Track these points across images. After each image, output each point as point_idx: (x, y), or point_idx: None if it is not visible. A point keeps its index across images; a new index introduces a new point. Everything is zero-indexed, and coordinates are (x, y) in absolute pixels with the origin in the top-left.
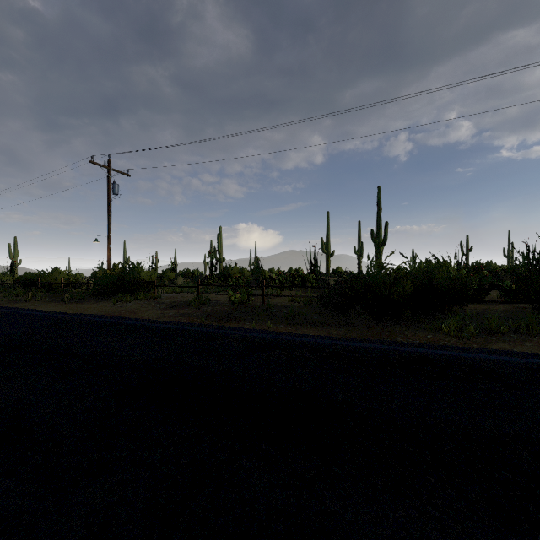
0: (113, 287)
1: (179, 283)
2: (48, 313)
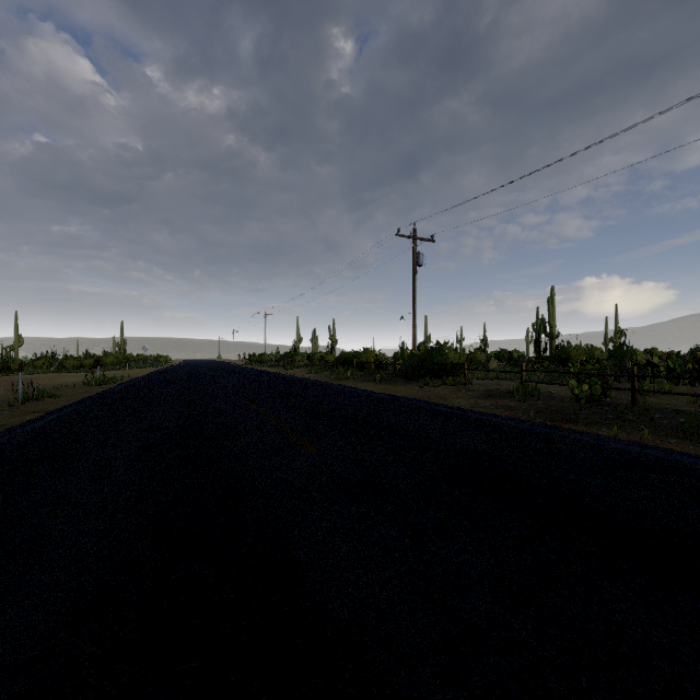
0: (419, 369)
1: (491, 368)
2: (366, 392)
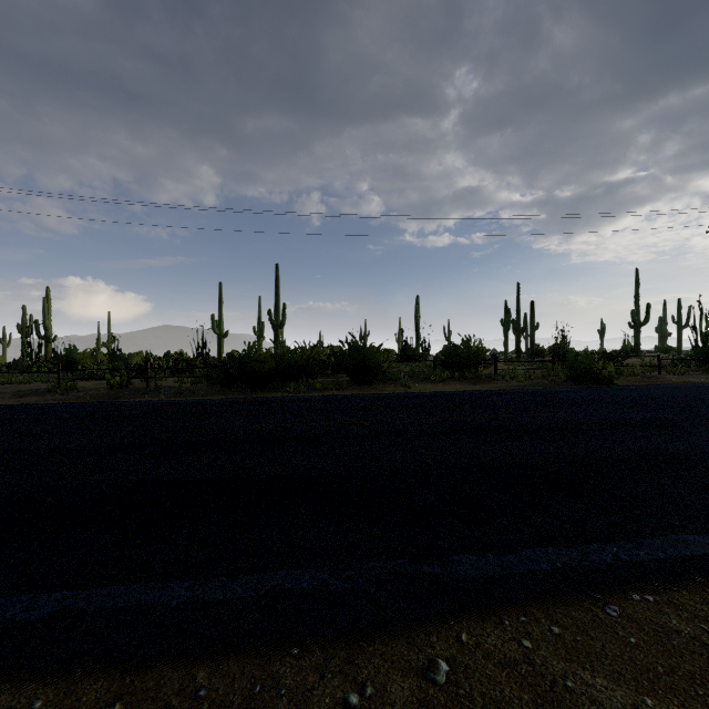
0: None
1: None
2: None
